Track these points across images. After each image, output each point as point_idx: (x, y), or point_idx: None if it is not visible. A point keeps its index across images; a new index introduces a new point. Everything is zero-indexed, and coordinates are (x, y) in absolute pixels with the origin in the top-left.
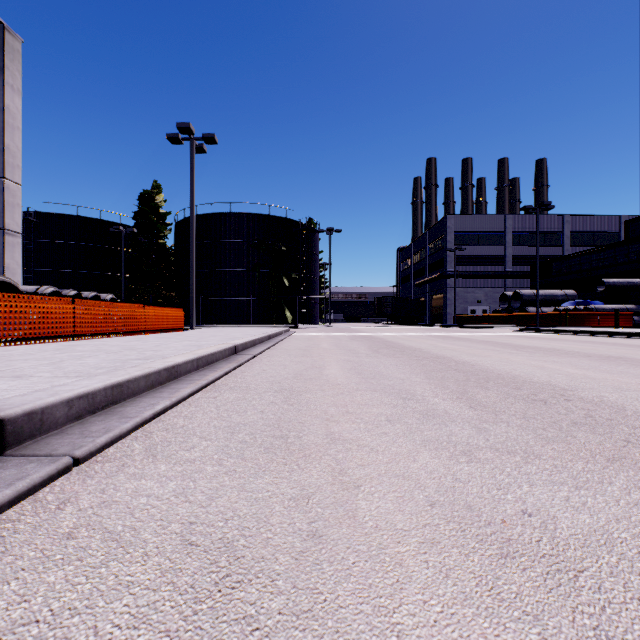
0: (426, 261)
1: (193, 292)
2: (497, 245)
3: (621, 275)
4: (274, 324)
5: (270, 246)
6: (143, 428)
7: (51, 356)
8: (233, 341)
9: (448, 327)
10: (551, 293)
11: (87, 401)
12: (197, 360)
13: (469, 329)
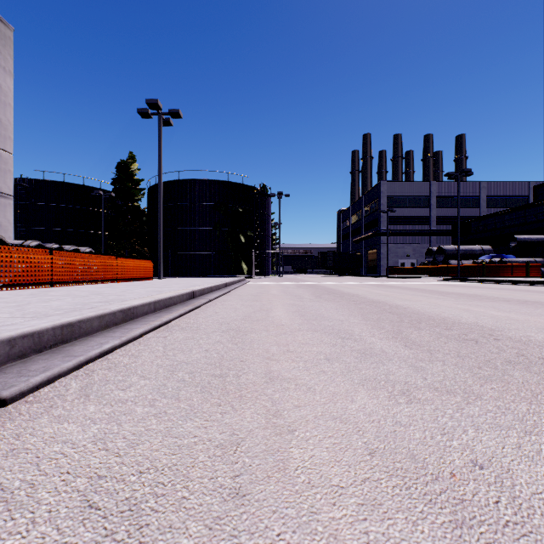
0: (362, 221)
1: (161, 246)
2: (423, 207)
3: (530, 232)
4: (232, 275)
5: (229, 208)
6: (87, 366)
7: (22, 299)
8: (192, 287)
9: (381, 277)
10: (470, 248)
11: (32, 340)
12: (154, 303)
13: (400, 279)
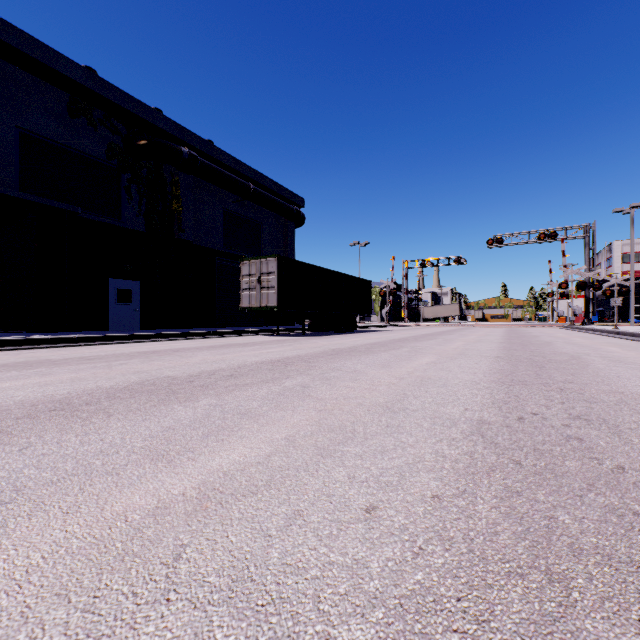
0: None
1: None
2: None
3: None
4: None
5: None
6: None
7: None
8: None
9: None
10: None
11: None
12: None
13: None
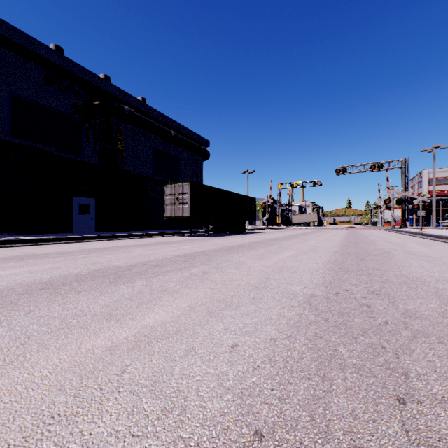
0: None
1: None
2: None
3: None
4: None
5: None
6: None
7: None
8: None
9: None
10: None
11: None
12: None
13: None
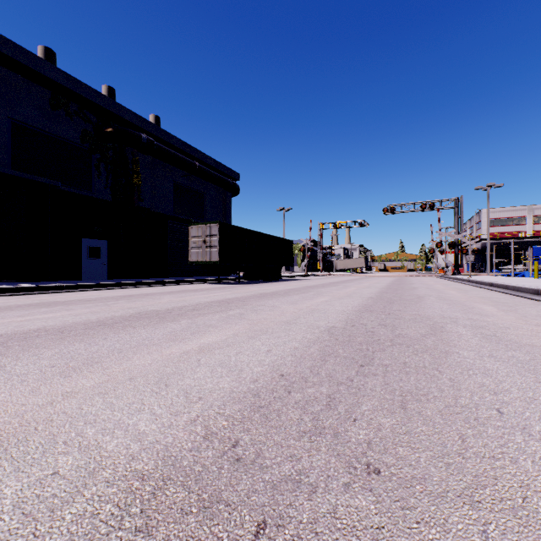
0: None
1: None
2: None
3: None
4: None
5: None
6: (529, 299)
7: None
8: None
9: None
10: None
11: None
12: None
13: None
